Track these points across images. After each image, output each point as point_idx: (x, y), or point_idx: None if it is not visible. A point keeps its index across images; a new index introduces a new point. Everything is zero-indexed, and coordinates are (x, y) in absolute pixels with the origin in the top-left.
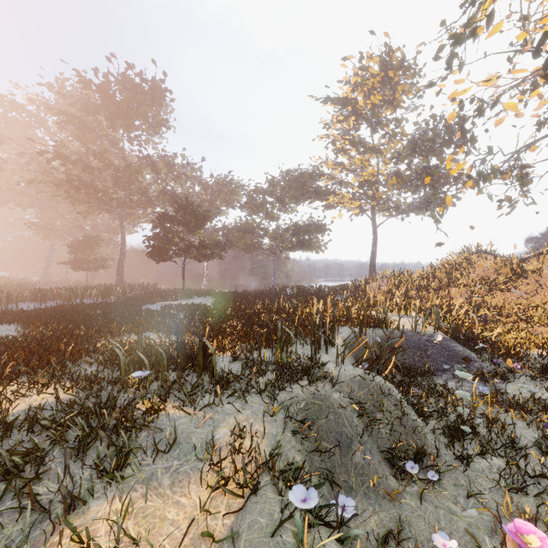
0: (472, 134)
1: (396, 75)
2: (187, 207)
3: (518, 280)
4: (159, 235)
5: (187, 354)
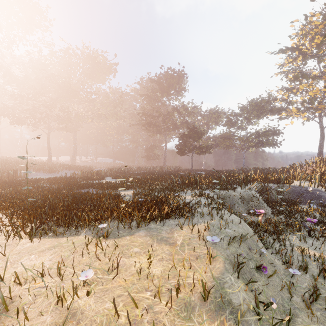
0: None
1: None
2: (194, 129)
3: None
4: (181, 144)
5: (191, 183)
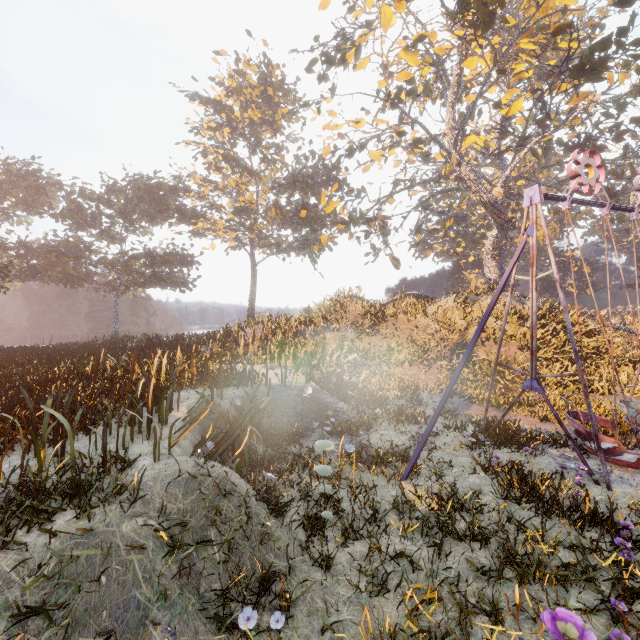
0: None
1: (276, 95)
2: None
3: (380, 324)
4: None
5: None
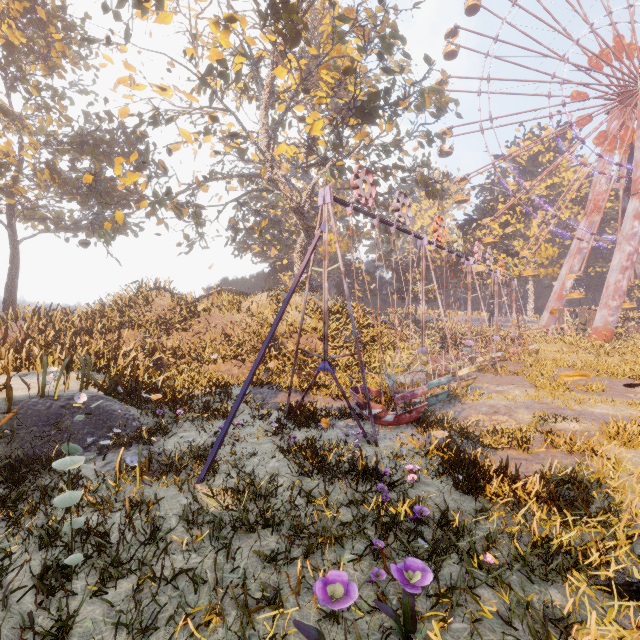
0: (147, 144)
1: (52, 22)
2: None
3: (193, 319)
4: None
5: None
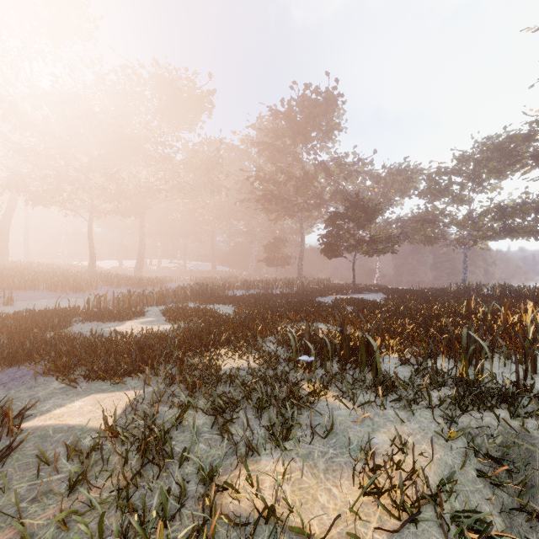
0: None
1: None
2: (358, 203)
3: None
4: (331, 233)
5: (350, 348)
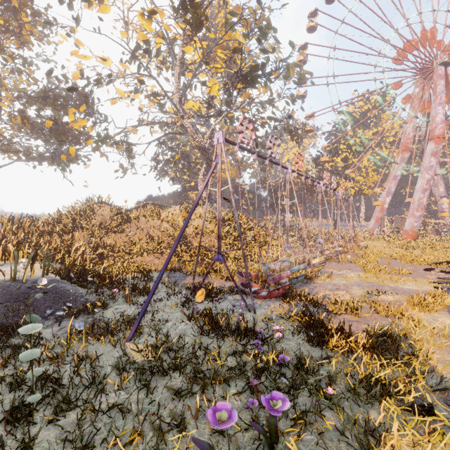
0: (93, 99)
1: (23, 10)
2: None
3: (126, 224)
4: None
5: None
